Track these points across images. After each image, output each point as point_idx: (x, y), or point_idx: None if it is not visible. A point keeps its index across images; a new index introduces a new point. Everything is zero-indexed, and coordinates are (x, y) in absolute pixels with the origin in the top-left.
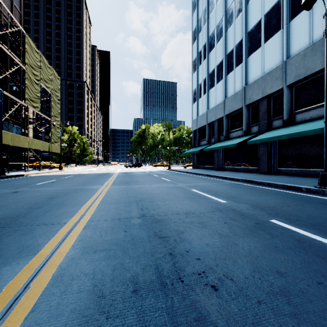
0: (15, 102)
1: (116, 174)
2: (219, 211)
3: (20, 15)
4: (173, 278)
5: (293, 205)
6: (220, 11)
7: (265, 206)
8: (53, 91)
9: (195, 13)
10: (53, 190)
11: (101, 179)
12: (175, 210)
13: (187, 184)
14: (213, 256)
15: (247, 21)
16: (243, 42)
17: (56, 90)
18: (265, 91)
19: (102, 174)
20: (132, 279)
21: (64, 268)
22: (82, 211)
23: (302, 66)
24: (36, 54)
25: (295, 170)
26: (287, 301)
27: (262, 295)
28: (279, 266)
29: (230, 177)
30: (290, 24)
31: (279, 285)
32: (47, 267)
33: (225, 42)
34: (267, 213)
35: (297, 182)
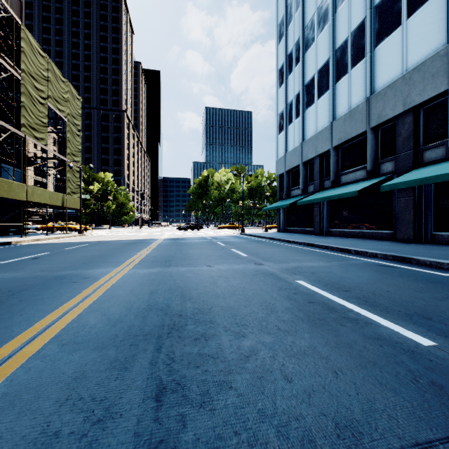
0: (2, 129)
1: (158, 242)
2: None
3: (21, 3)
4: None
5: None
6: None
7: None
8: (70, 116)
9: None
10: (1, 282)
11: (126, 252)
12: (289, 413)
13: (282, 264)
14: None
15: None
16: (367, 23)
17: (76, 116)
18: (409, 99)
19: (137, 241)
20: None
21: None
22: None
23: None
24: (40, 58)
25: None
26: None
27: None
28: None
29: (357, 249)
30: None
31: None
32: None
33: (333, 30)
34: None
35: None
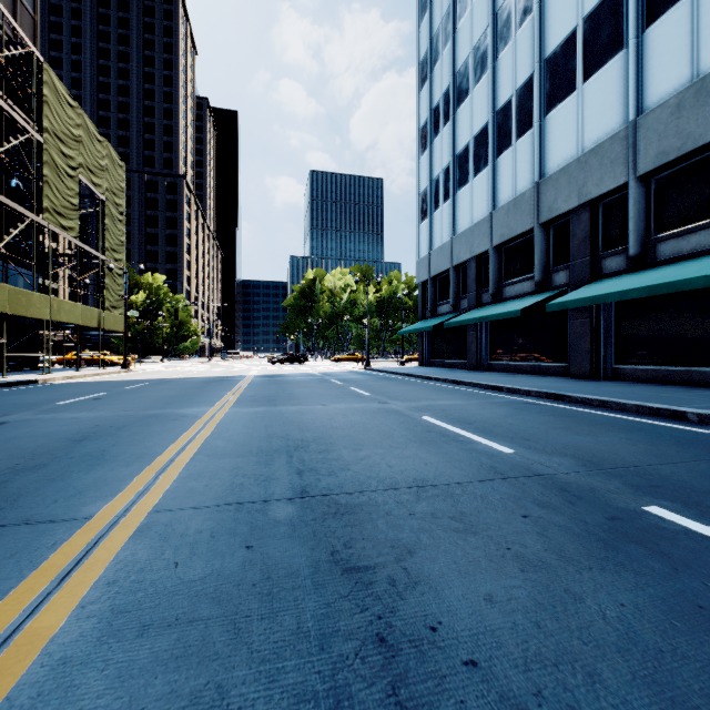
0: (19, 216)
1: (248, 380)
2: (502, 479)
3: (35, 22)
4: None
5: (685, 459)
6: (481, 14)
7: (615, 462)
8: (108, 193)
9: (425, 20)
10: (90, 420)
11: (211, 391)
12: (386, 476)
13: (411, 403)
14: (517, 649)
15: (543, 33)
16: (536, 81)
17: (117, 192)
18: (586, 190)
19: (217, 379)
20: None
21: None
22: (144, 478)
23: (673, 132)
24: (69, 109)
25: (655, 370)
26: None
27: None
28: None
29: (509, 387)
30: (646, 37)
31: None
32: None
33: (493, 84)
34: (630, 486)
35: (668, 398)
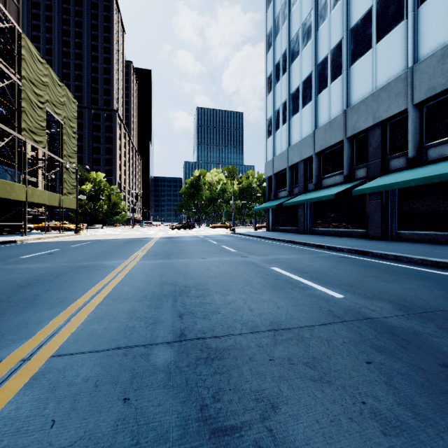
0: (5, 133)
1: (155, 241)
2: (340, 323)
3: (18, 9)
4: None
5: None
6: (307, 2)
7: (423, 307)
8: (66, 119)
9: (270, 8)
10: (39, 269)
11: (129, 248)
12: (248, 320)
13: (263, 257)
14: None
15: (348, 12)
16: (344, 43)
17: (71, 119)
18: (378, 114)
19: (135, 240)
20: None
21: None
22: (58, 321)
23: (439, 73)
24: (39, 64)
25: (426, 234)
26: None
27: None
28: None
29: (328, 245)
30: (420, 11)
31: None
32: None
33: (315, 46)
34: (445, 329)
35: (441, 254)
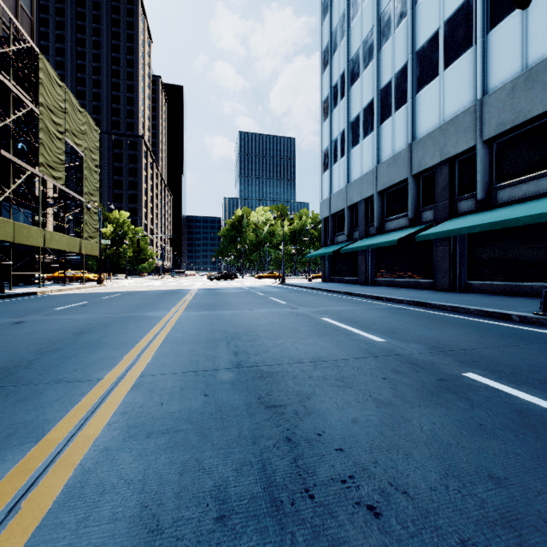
0: (21, 169)
1: (194, 292)
2: (373, 357)
3: (32, 22)
4: (294, 489)
5: (501, 345)
6: (369, 16)
7: (452, 347)
8: (87, 151)
9: (326, 20)
10: (83, 320)
11: (167, 300)
12: (295, 356)
13: (314, 308)
14: (367, 443)
15: (414, 32)
16: (409, 68)
17: (93, 150)
18: (445, 150)
19: (170, 291)
20: (215, 493)
21: (89, 469)
22: (131, 357)
23: (509, 108)
24: (58, 88)
25: (496, 285)
26: (518, 541)
27: (467, 526)
28: (492, 465)
29: (387, 297)
30: (489, 37)
31: (497, 506)
32: (56, 468)
33: (378, 69)
34: (458, 361)
35: (501, 305)
